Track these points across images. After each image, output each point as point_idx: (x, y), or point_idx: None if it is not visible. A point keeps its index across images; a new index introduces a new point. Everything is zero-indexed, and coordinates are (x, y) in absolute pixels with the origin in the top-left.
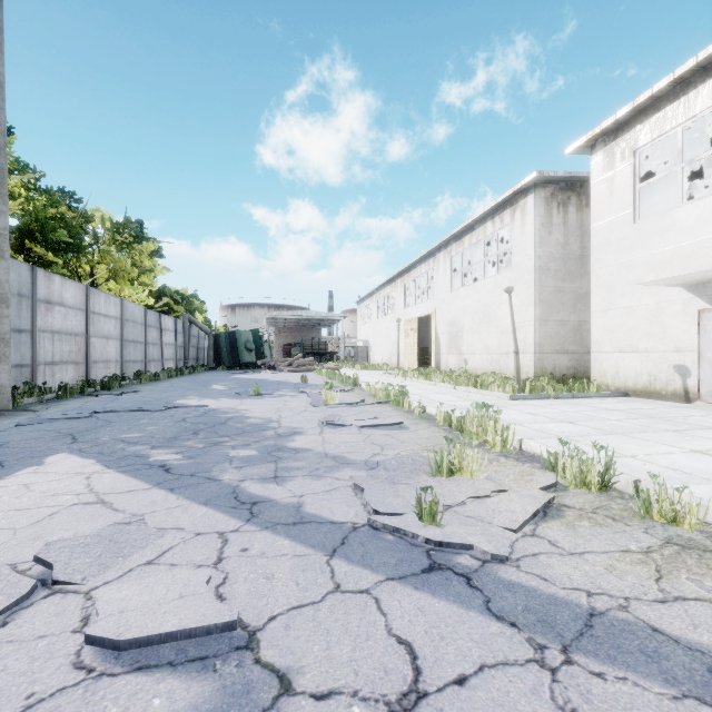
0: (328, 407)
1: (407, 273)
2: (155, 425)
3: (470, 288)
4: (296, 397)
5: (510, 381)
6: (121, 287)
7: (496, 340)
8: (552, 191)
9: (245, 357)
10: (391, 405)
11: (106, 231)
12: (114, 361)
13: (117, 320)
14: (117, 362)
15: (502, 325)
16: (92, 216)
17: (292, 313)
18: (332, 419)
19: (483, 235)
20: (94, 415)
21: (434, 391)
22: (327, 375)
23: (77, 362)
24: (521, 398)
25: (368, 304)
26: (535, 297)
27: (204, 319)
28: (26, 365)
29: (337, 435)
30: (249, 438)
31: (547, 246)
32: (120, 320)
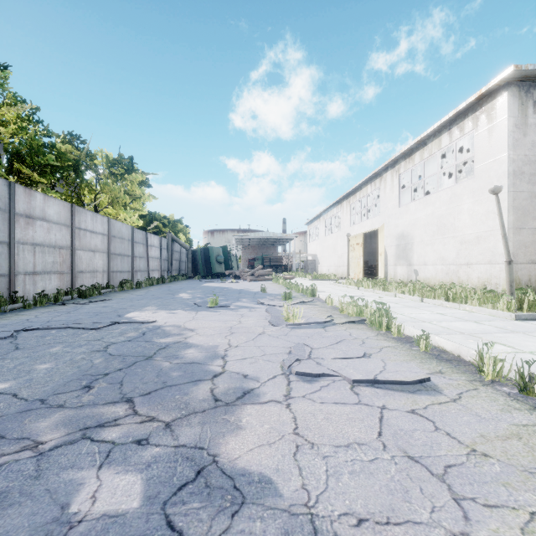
0: (291, 328)
1: (353, 194)
2: (57, 359)
3: (421, 202)
4: (254, 310)
5: (503, 295)
6: (117, 211)
7: (454, 251)
8: (527, 89)
9: (216, 268)
10: (368, 326)
11: (104, 166)
12: (100, 271)
13: (104, 236)
14: (104, 272)
15: (461, 235)
16: (95, 155)
17: (254, 234)
18: (300, 357)
19: (437, 148)
20: (18, 334)
21: (400, 303)
22: (284, 284)
23: (61, 272)
24: (529, 318)
25: (316, 224)
26: (508, 203)
27: (187, 239)
28: (1, 275)
29: (319, 409)
30: (159, 412)
31: (522, 148)
32: (107, 236)
